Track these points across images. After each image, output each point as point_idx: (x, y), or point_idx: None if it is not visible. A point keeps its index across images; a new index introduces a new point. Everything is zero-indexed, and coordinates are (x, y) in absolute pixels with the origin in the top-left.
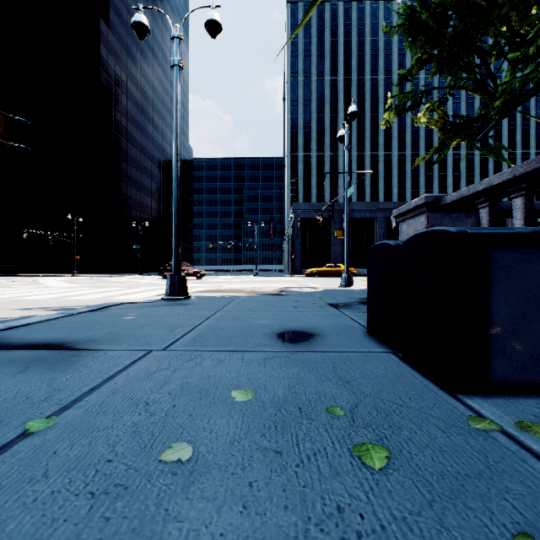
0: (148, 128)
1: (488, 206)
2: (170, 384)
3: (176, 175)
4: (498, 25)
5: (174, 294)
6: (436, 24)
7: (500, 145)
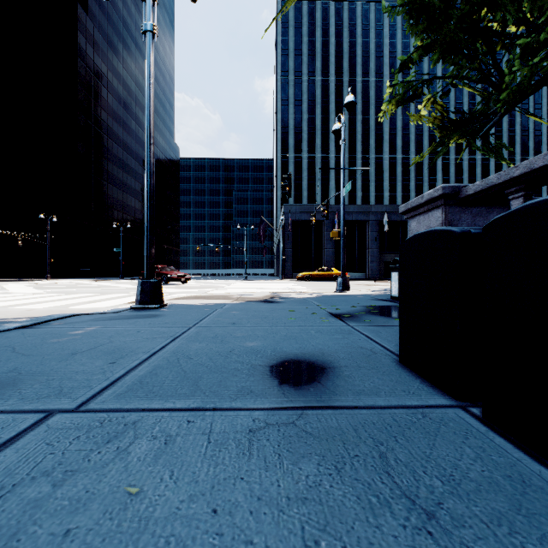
0: (131, 124)
1: (523, 196)
2: (17, 544)
3: (149, 162)
4: (510, 6)
5: (145, 302)
6: (442, 4)
7: (501, 143)
